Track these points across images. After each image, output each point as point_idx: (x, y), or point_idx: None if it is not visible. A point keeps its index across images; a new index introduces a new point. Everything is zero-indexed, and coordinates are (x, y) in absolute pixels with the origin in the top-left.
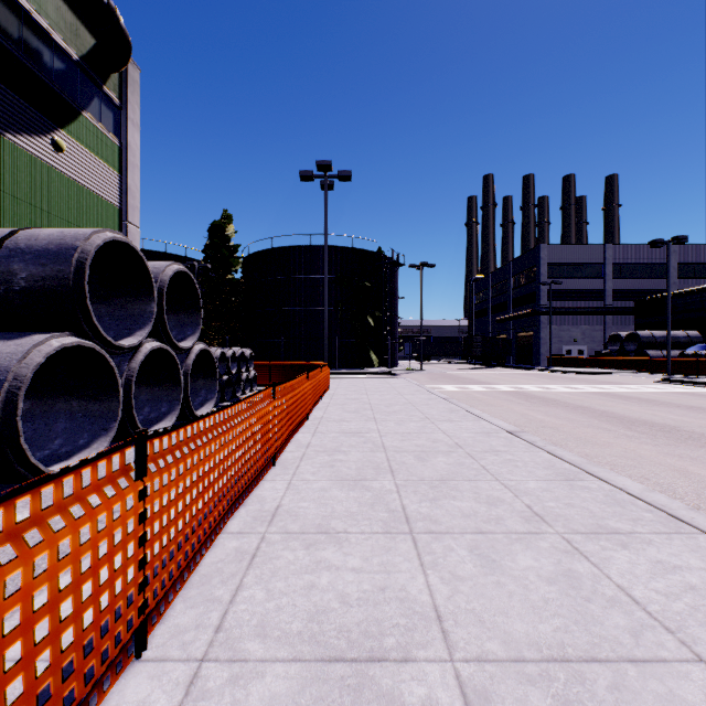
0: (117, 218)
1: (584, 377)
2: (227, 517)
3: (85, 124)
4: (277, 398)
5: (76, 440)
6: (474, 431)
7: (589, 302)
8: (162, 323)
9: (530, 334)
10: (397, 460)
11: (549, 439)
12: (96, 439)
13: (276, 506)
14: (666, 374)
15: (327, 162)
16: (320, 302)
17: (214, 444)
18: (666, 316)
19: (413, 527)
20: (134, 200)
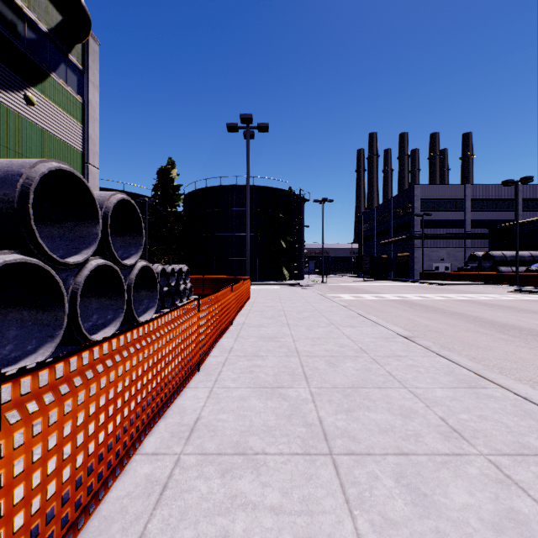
0: (80, 161)
1: (451, 288)
2: (144, 434)
3: (53, 84)
4: (201, 310)
5: (25, 346)
6: (374, 336)
7: (453, 230)
8: (107, 243)
9: (406, 254)
10: (310, 365)
11: (438, 342)
12: (43, 345)
13: (195, 419)
14: (516, 285)
15: (248, 116)
16: (244, 229)
17: (122, 366)
18: (516, 239)
19: (332, 447)
20: (94, 146)
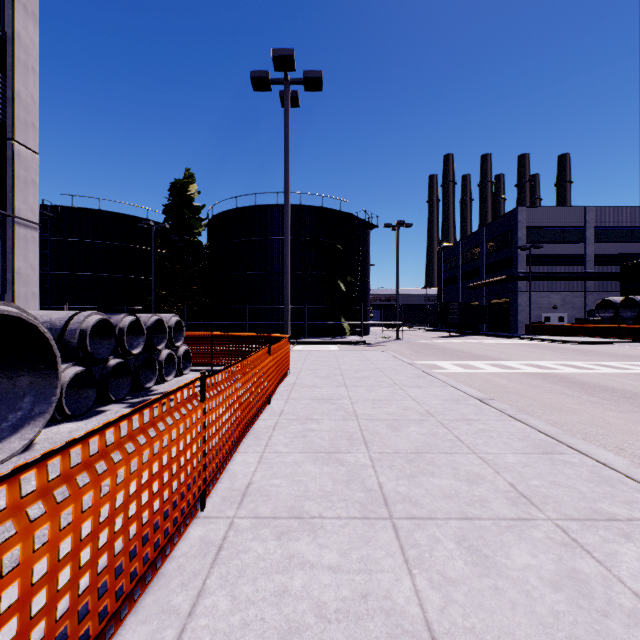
0: None
1: (591, 349)
2: None
3: None
4: None
5: None
6: None
7: (569, 267)
8: None
9: (505, 301)
10: None
11: None
12: None
13: None
14: None
15: (287, 52)
16: None
17: None
18: None
19: None
20: (26, 113)
